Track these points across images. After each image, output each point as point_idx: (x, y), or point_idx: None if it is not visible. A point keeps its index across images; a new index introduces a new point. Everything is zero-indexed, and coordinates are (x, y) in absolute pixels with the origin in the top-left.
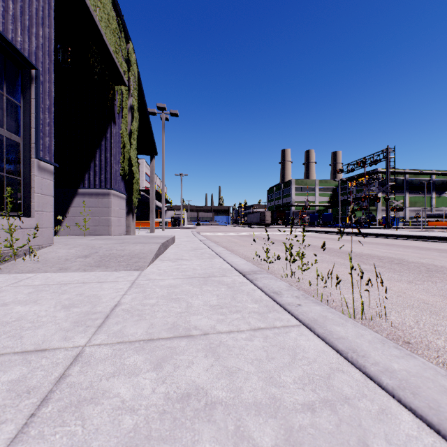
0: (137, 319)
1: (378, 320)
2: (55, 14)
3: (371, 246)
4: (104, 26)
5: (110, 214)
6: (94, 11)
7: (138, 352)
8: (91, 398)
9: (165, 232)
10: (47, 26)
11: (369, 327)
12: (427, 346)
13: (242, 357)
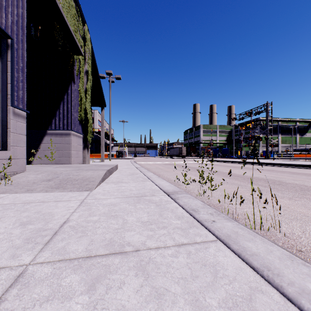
0: (80, 235)
1: (273, 230)
2: None
3: (257, 172)
4: (66, 12)
5: (70, 149)
6: None
7: (75, 271)
8: None
9: (112, 161)
10: (21, 8)
11: (267, 237)
12: None
13: (168, 276)
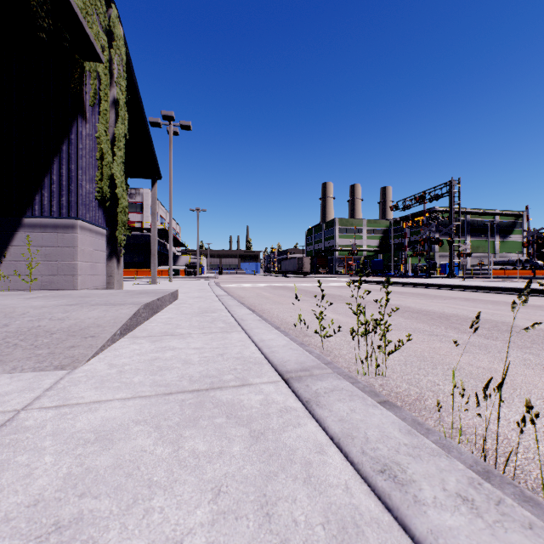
0: None
1: None
2: None
3: (449, 302)
4: None
5: (75, 257)
6: None
7: None
8: None
9: (173, 283)
10: None
11: None
12: None
13: None
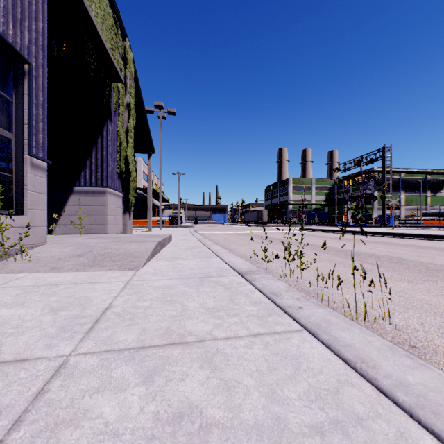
0: (128, 324)
1: (382, 322)
2: (49, 8)
3: (368, 245)
4: (100, 23)
5: (106, 213)
6: (90, 7)
7: (127, 362)
8: (70, 419)
9: (163, 230)
10: (41, 20)
11: (373, 329)
12: (435, 351)
13: (240, 368)
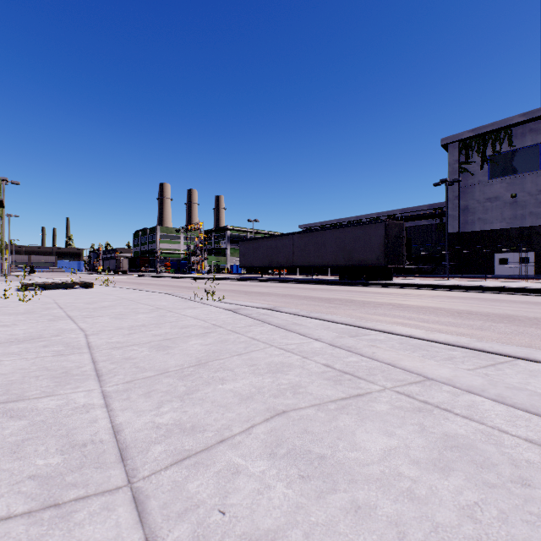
0: None
1: None
2: None
3: (137, 280)
4: None
5: None
6: None
7: None
8: None
9: None
10: None
11: None
12: None
13: None
